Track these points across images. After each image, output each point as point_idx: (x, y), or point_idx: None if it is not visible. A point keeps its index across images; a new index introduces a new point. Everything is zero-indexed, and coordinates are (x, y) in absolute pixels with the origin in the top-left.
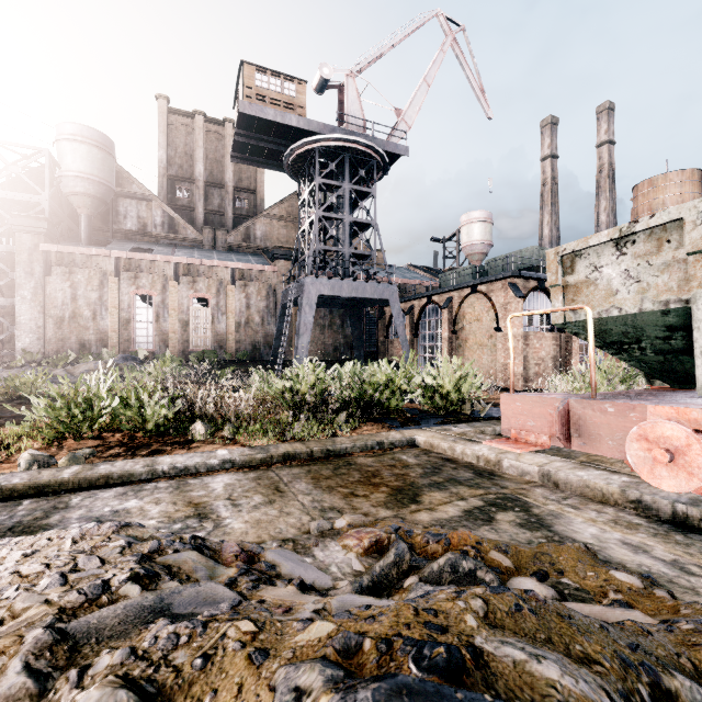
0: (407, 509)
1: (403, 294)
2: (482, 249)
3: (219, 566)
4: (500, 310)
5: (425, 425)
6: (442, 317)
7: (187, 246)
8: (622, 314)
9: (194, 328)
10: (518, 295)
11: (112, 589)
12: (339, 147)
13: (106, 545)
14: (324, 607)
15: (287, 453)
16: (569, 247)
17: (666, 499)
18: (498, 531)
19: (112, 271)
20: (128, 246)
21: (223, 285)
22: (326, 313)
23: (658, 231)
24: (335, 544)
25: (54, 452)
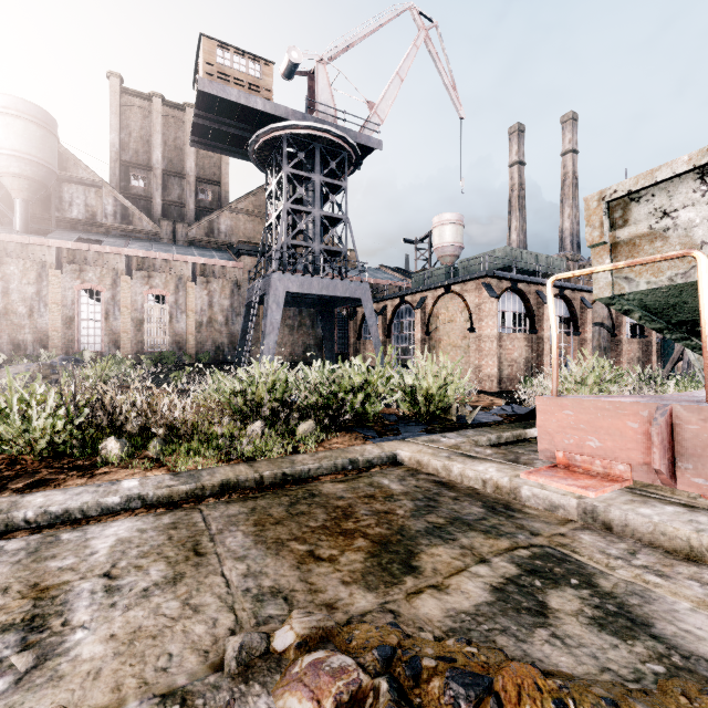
0: (400, 588)
1: (375, 294)
2: (453, 251)
3: None
4: (474, 311)
5: (406, 434)
6: (416, 318)
7: (142, 238)
8: None
9: (150, 327)
10: (492, 295)
11: None
12: (309, 136)
13: None
14: None
15: (227, 481)
16: (622, 187)
17: None
18: (567, 643)
19: (52, 263)
20: (74, 236)
21: (182, 281)
22: (295, 313)
23: None
24: (266, 706)
25: None
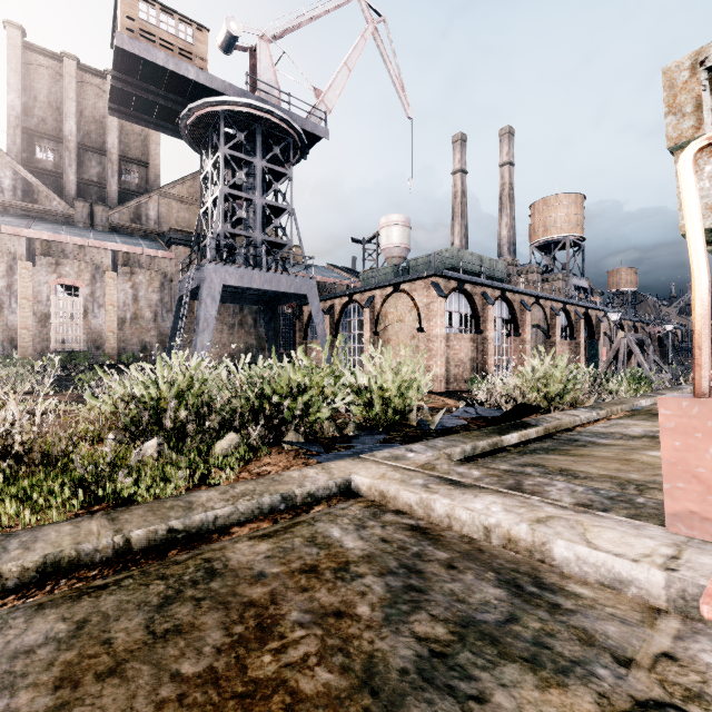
0: None
1: (322, 293)
2: (400, 253)
3: None
4: (423, 310)
5: (360, 447)
6: (364, 317)
7: (51, 220)
8: None
9: (58, 323)
10: (440, 295)
11: None
12: (249, 115)
13: None
14: None
15: (54, 557)
16: None
17: None
18: None
19: None
20: None
21: (100, 271)
22: (236, 310)
23: None
24: None
25: None
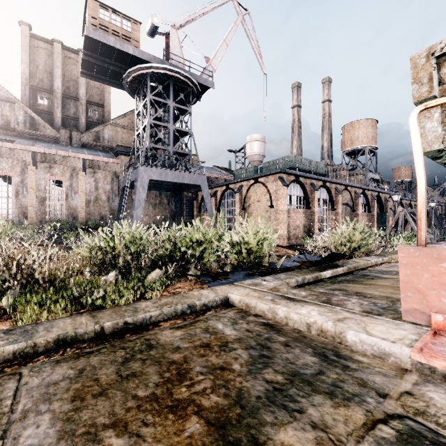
0: None
1: (210, 184)
2: (259, 158)
3: None
4: (273, 194)
5: (234, 278)
6: (236, 198)
7: (46, 141)
8: None
9: (50, 203)
10: (284, 184)
11: None
12: (165, 75)
13: None
14: None
15: (63, 336)
16: None
17: None
18: None
19: None
20: None
21: (75, 171)
22: (157, 194)
23: None
24: None
25: None
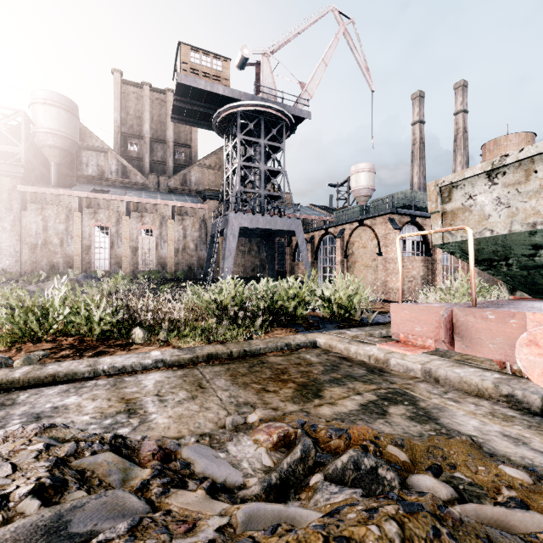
0: (311, 403)
1: (306, 227)
2: (366, 192)
3: (135, 467)
4: (381, 239)
5: (324, 329)
6: (336, 245)
7: (136, 188)
8: (494, 235)
9: (142, 253)
10: (395, 227)
11: (10, 505)
12: (256, 111)
13: (25, 449)
14: (229, 521)
15: (211, 354)
16: (447, 179)
17: (535, 394)
18: (392, 424)
19: (76, 207)
20: (89, 188)
21: (165, 219)
22: (246, 241)
23: (526, 163)
24: (247, 439)
25: (13, 354)
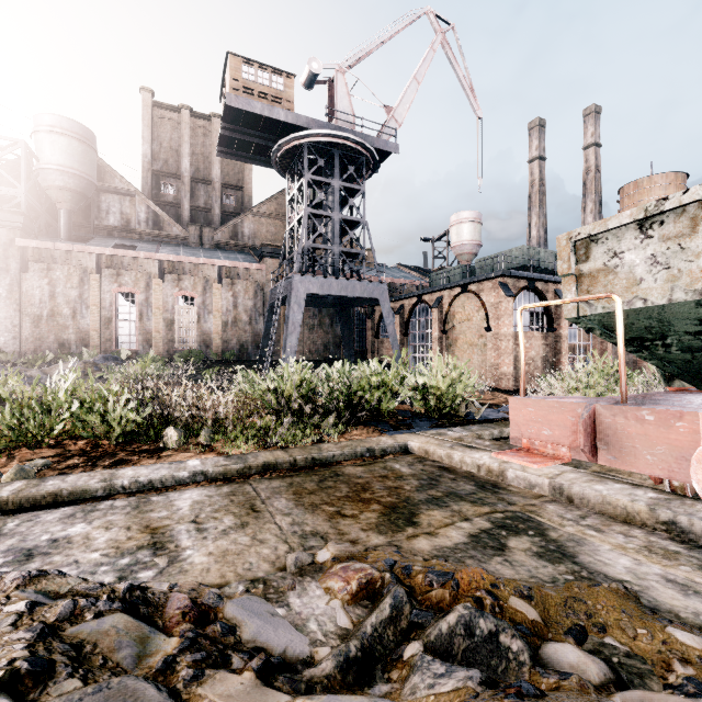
0: (403, 534)
1: (393, 293)
2: (471, 249)
3: (156, 635)
4: (490, 310)
5: (418, 428)
6: (432, 317)
7: (172, 243)
8: (647, 305)
9: (179, 327)
10: (508, 294)
11: None
12: (328, 143)
13: None
14: None
15: (268, 463)
16: (584, 231)
17: None
18: (513, 564)
19: (93, 268)
20: (111, 242)
21: (209, 283)
22: (315, 312)
23: (692, 209)
24: (315, 586)
25: (2, 463)
